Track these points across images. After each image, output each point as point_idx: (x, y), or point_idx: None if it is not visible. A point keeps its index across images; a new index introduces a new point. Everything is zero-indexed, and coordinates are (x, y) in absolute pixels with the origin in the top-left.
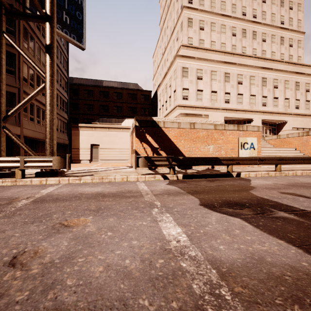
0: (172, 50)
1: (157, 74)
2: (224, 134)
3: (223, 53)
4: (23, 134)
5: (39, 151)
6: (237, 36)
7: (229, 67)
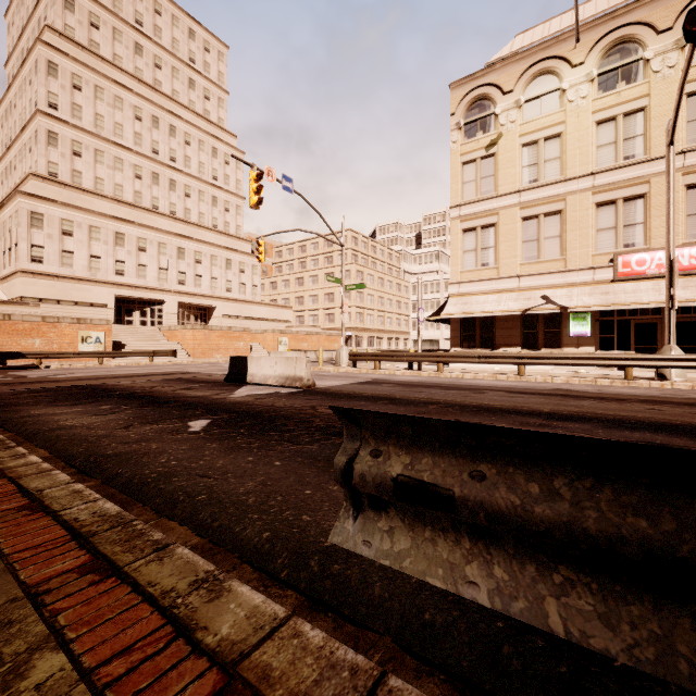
0: (23, 160)
1: None
2: (58, 327)
3: (117, 201)
4: None
5: None
6: (144, 180)
7: (123, 225)
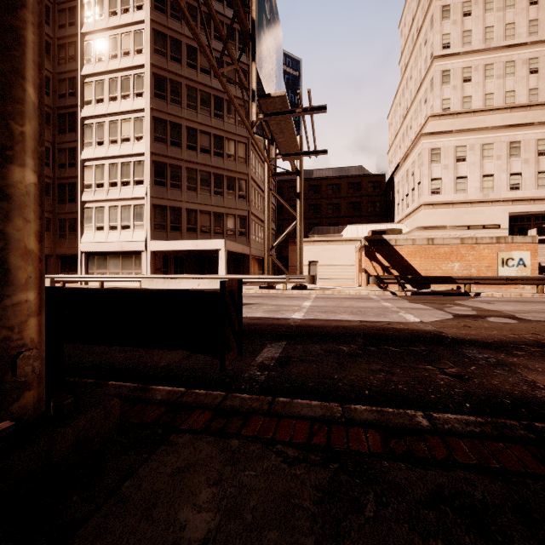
0: (417, 115)
1: (394, 146)
2: (475, 249)
3: (509, 109)
4: (251, 254)
5: (257, 269)
6: (540, 71)
7: (518, 132)
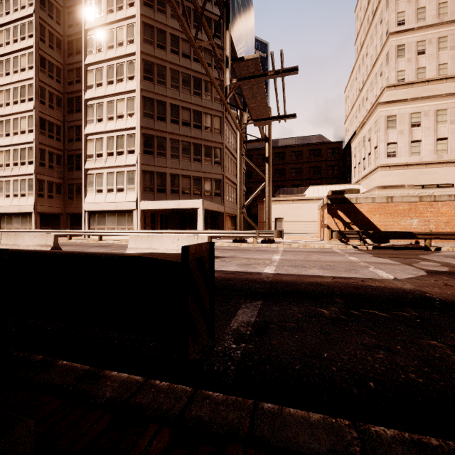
0: (373, 88)
1: (350, 116)
2: (433, 206)
3: None
4: (225, 212)
5: (230, 225)
6: None
7: None
